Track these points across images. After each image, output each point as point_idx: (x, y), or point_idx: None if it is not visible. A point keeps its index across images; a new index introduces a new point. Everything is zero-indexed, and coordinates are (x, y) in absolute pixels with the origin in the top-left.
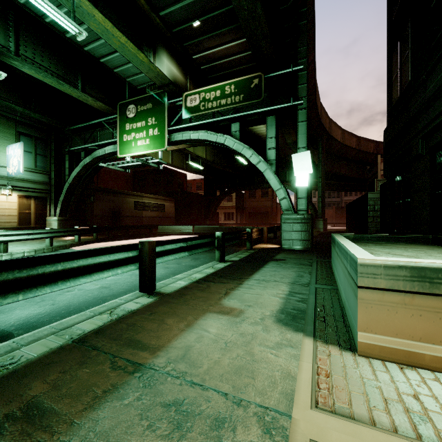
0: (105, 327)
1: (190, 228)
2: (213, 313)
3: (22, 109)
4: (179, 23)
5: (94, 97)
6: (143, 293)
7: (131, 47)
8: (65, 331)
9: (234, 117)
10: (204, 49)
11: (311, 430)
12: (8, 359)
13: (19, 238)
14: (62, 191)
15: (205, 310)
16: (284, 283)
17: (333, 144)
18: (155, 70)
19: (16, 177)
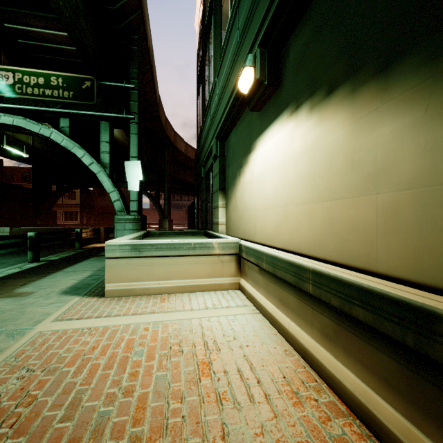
0: None
1: (5, 230)
2: None
3: None
4: None
5: None
6: None
7: None
8: None
9: (63, 112)
10: (22, 23)
11: (43, 329)
12: None
13: None
14: None
15: None
16: (91, 271)
17: (178, 154)
18: None
19: None
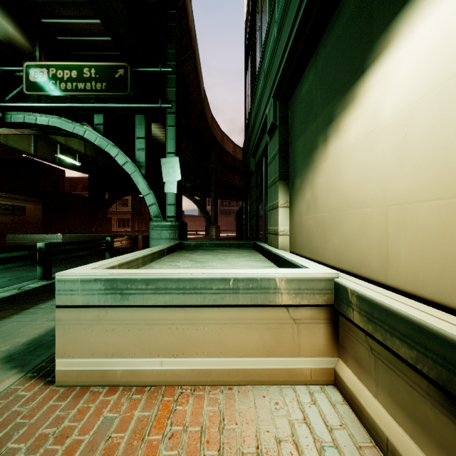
0: None
1: (58, 237)
2: None
3: None
4: None
5: None
6: None
7: None
8: None
9: (96, 107)
10: (57, 15)
11: None
12: None
13: None
14: None
15: None
16: None
17: (226, 156)
18: None
19: None
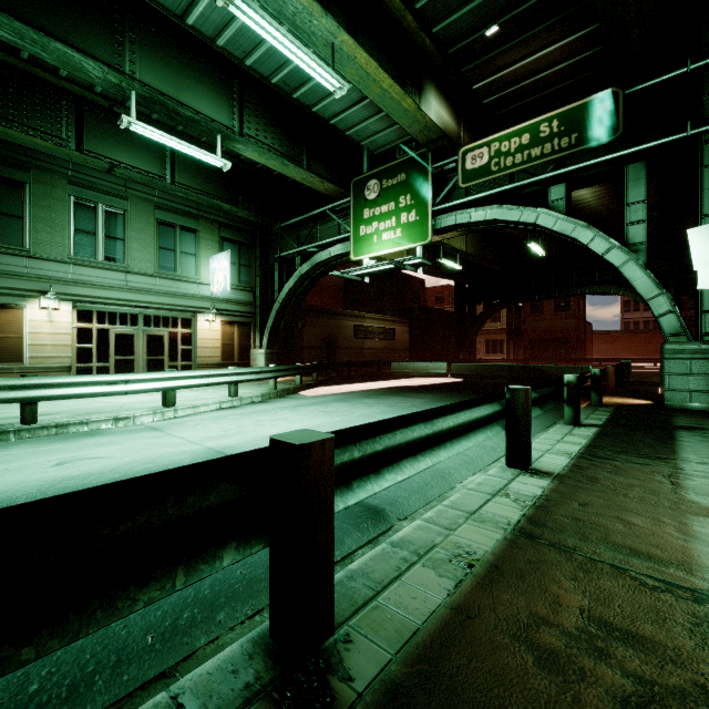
0: (532, 517)
1: (443, 366)
2: (703, 518)
3: (230, 207)
4: (461, 37)
5: (320, 177)
6: (514, 469)
7: (396, 92)
8: (479, 516)
9: (556, 176)
10: (496, 70)
11: None
12: (457, 546)
13: (248, 378)
14: (270, 314)
15: (676, 510)
16: None
17: None
18: (423, 120)
19: (220, 297)
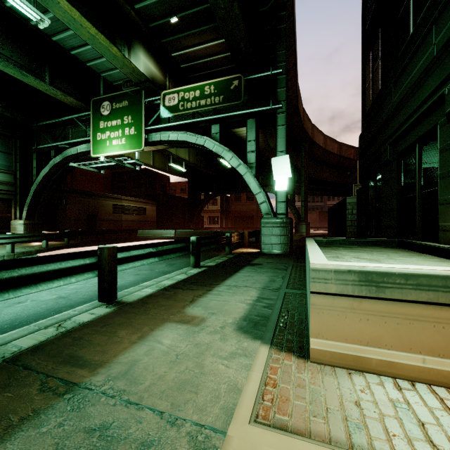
0: (47, 342)
1: (172, 232)
2: (172, 323)
3: None
4: (156, 17)
5: (64, 92)
6: (102, 302)
7: (102, 39)
8: None
9: (214, 119)
10: (184, 47)
11: (243, 448)
12: None
13: None
14: (29, 193)
15: (165, 319)
16: (255, 288)
17: (315, 149)
18: (130, 65)
19: None
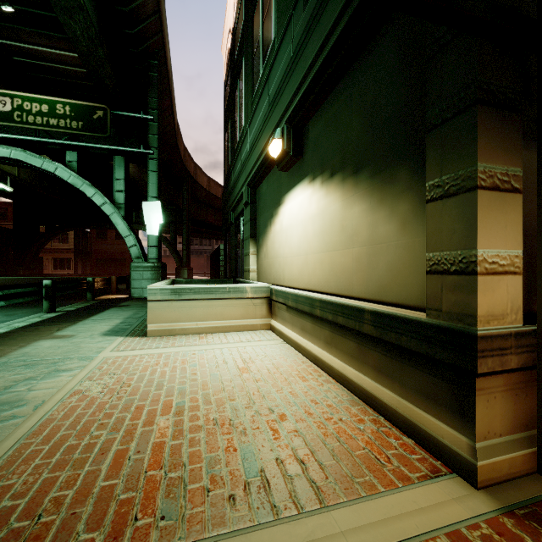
0: None
1: None
2: (45, 340)
3: None
4: None
5: None
6: None
7: None
8: None
9: (70, 145)
10: (21, 40)
11: (106, 356)
12: None
13: None
14: None
15: (37, 339)
16: (120, 319)
17: (199, 190)
18: None
19: None
